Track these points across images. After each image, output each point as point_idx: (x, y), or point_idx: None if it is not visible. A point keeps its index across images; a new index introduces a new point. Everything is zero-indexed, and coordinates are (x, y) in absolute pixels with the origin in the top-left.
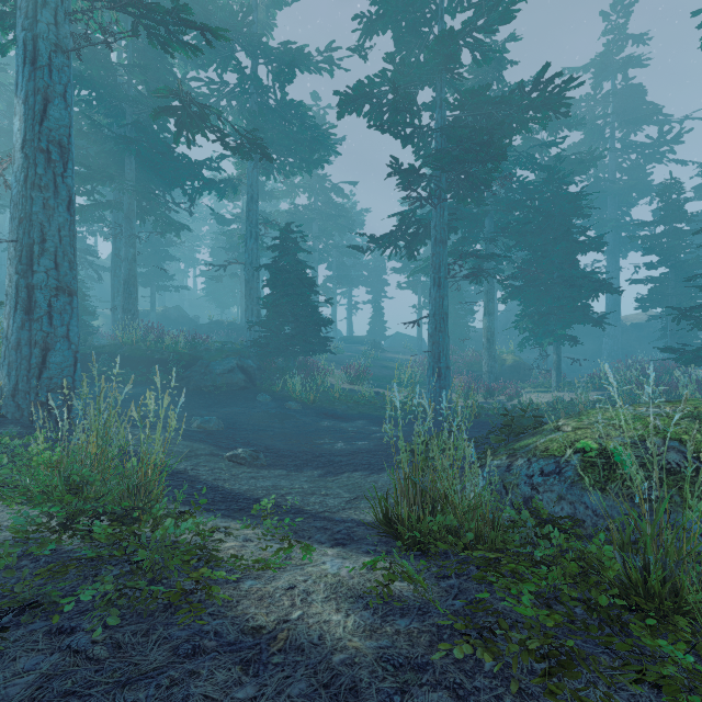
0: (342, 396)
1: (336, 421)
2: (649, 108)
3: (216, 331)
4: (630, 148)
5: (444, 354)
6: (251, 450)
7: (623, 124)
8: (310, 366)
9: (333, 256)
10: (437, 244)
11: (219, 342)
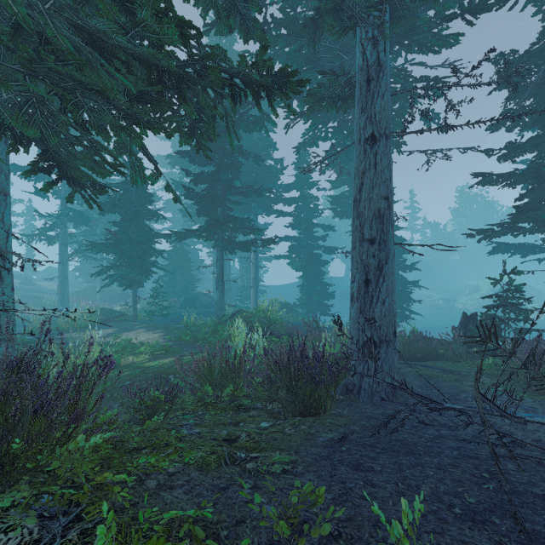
0: None
1: None
2: None
3: None
4: None
5: (66, 294)
6: None
7: None
8: None
9: None
10: (62, 245)
11: None
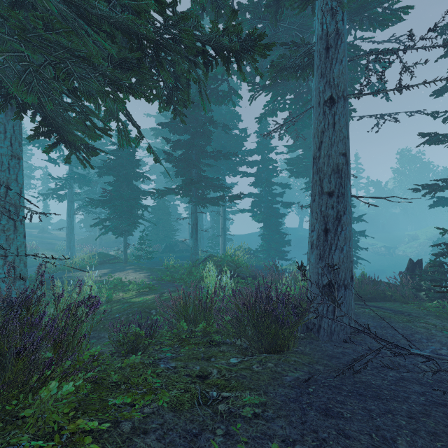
0: None
1: None
2: None
3: None
4: None
5: (72, 241)
6: None
7: None
8: None
9: None
10: (69, 202)
11: None
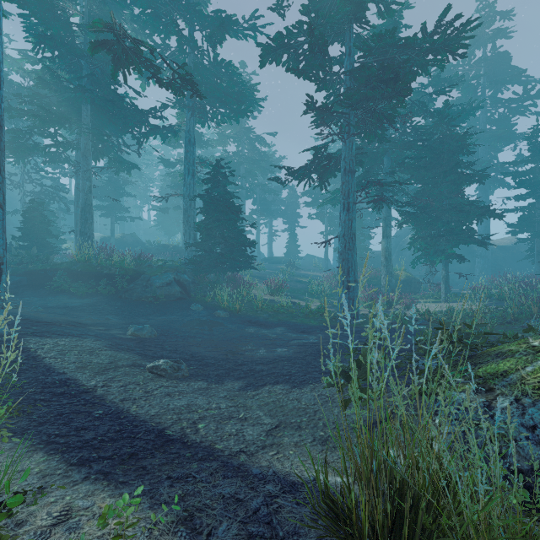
0: (264, 306)
1: (258, 328)
2: (514, 70)
3: (163, 253)
4: (499, 103)
5: (353, 269)
6: (173, 360)
7: (492, 84)
8: (237, 281)
9: (257, 193)
10: (346, 173)
11: (161, 260)
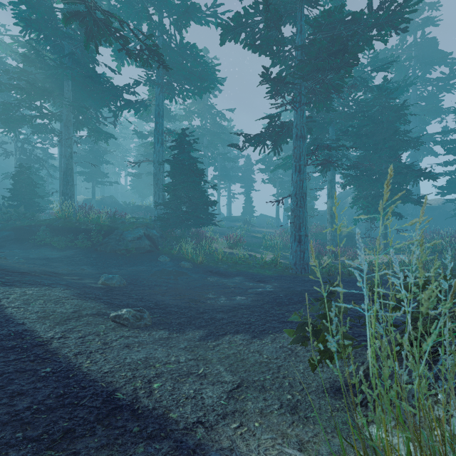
0: (224, 257)
1: (219, 277)
2: (441, 53)
3: (137, 212)
4: (428, 82)
5: (304, 225)
6: (136, 309)
7: (422, 66)
8: (201, 235)
9: (218, 161)
10: (297, 139)
11: (134, 218)
